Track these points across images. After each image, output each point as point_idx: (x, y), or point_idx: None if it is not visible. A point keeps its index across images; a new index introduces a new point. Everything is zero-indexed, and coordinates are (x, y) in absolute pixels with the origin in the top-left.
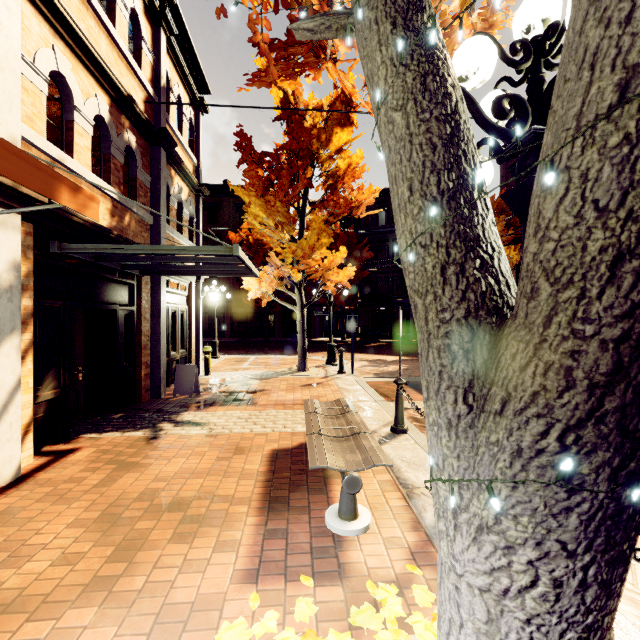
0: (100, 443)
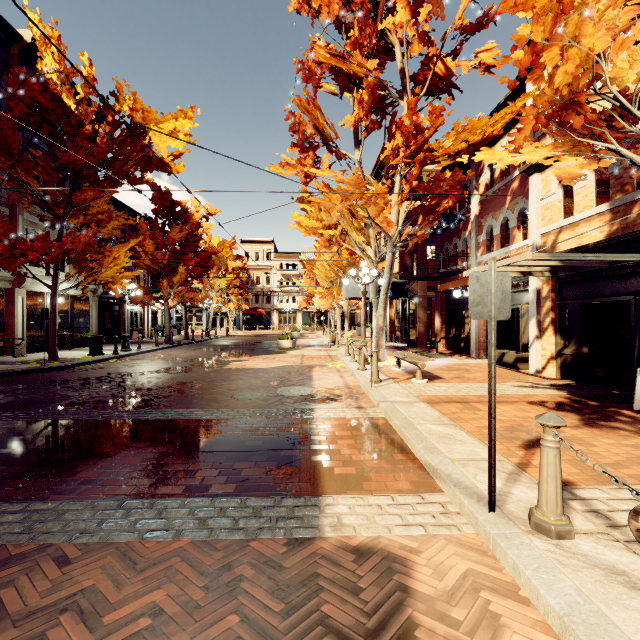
0: (548, 381)
